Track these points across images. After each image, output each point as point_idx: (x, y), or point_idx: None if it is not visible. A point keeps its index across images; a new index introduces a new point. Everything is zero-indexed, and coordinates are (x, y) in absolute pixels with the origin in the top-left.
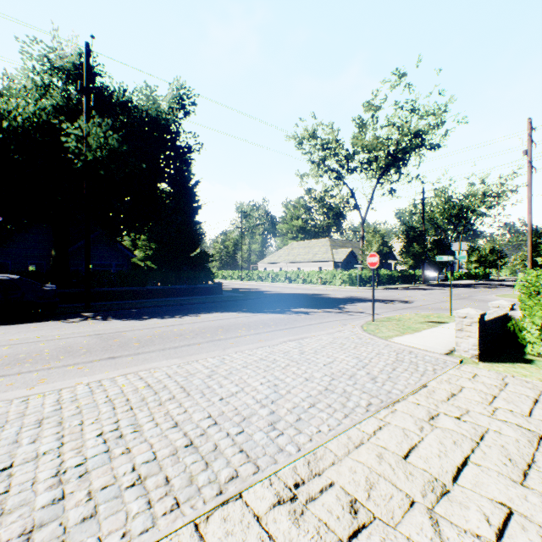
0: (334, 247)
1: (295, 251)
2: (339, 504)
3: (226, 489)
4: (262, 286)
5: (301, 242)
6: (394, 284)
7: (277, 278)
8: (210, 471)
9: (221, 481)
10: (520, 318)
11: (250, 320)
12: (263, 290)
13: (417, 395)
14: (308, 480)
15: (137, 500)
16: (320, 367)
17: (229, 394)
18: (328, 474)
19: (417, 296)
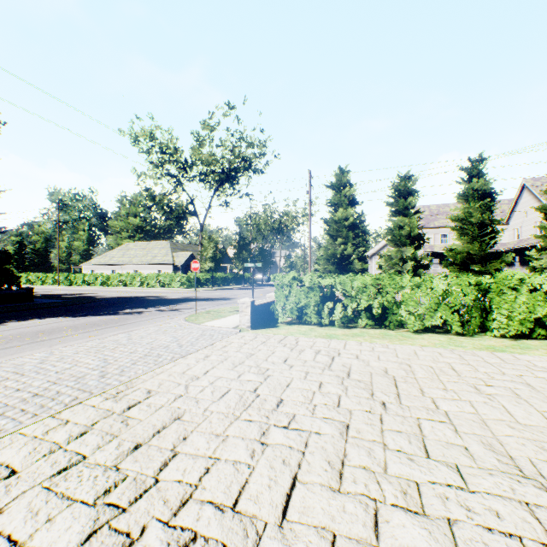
0: (175, 250)
1: (133, 253)
2: (142, 393)
3: (71, 403)
4: (90, 291)
5: (139, 243)
6: (229, 285)
7: (109, 281)
8: (57, 400)
9: (67, 402)
10: (277, 302)
11: (77, 323)
12: (91, 295)
13: (205, 349)
14: (126, 390)
15: (3, 420)
16: (144, 345)
17: (65, 369)
18: (138, 386)
19: (241, 294)
